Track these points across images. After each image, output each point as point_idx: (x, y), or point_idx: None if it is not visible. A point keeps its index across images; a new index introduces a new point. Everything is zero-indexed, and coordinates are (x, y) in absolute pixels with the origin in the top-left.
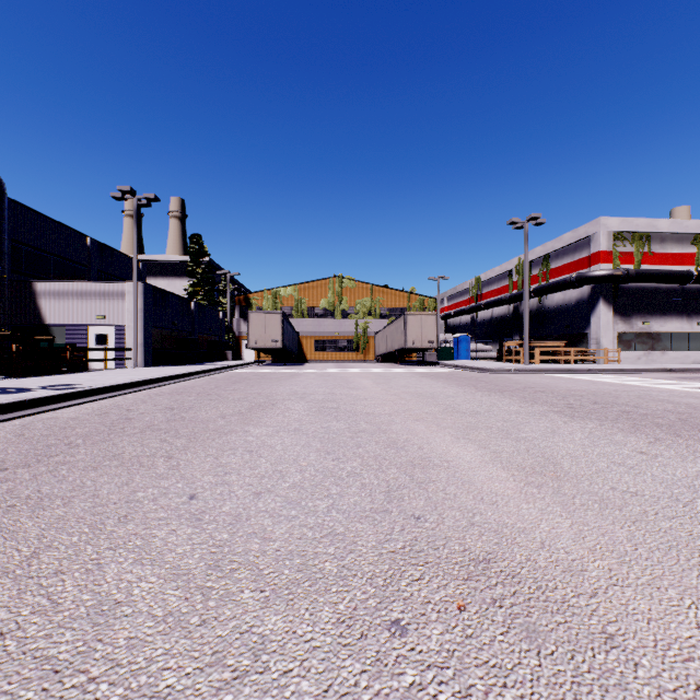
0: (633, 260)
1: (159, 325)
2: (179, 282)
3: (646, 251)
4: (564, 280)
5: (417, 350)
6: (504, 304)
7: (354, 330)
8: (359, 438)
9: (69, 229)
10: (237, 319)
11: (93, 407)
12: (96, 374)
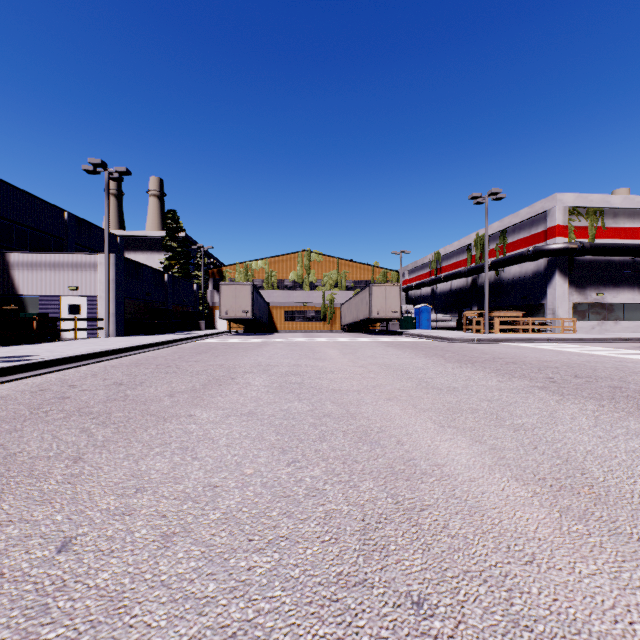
0: (588, 234)
1: (131, 296)
2: (158, 256)
3: (600, 225)
4: (522, 253)
5: (381, 320)
6: (463, 277)
7: (322, 301)
8: (323, 425)
9: (46, 203)
10: (211, 291)
11: (35, 382)
12: (62, 344)
